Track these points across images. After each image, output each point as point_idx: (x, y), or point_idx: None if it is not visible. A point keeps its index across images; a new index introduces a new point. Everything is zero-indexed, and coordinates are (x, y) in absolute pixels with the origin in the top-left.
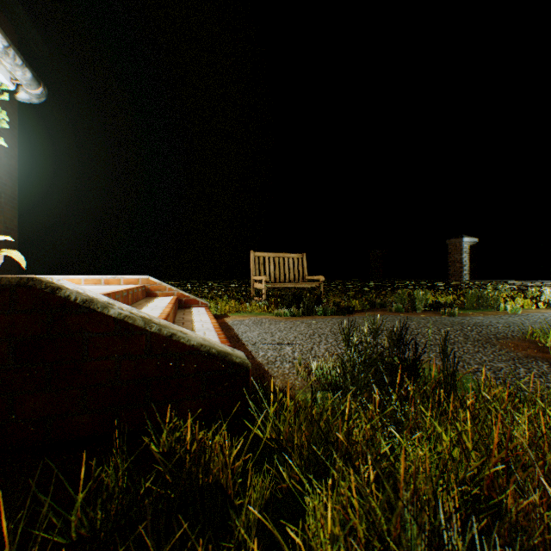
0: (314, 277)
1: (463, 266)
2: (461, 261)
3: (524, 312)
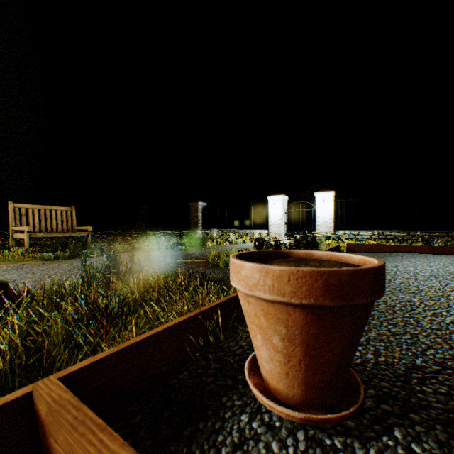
0: (84, 228)
1: (199, 220)
2: (198, 217)
3: (218, 247)
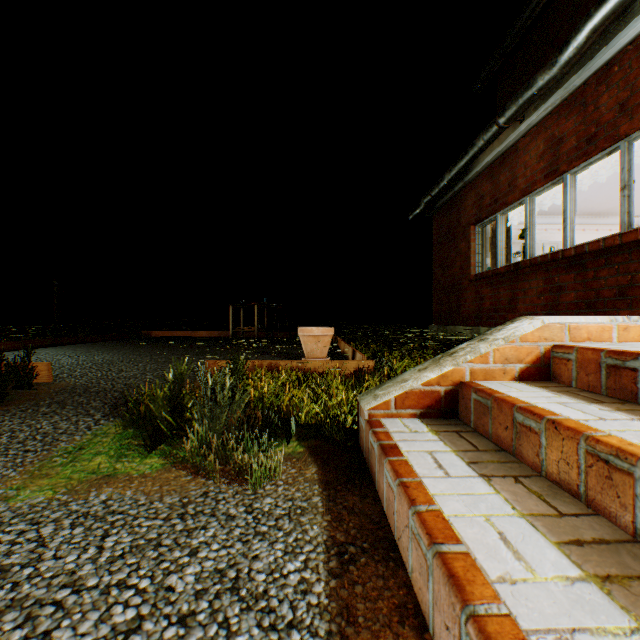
0: None
1: None
2: None
3: None
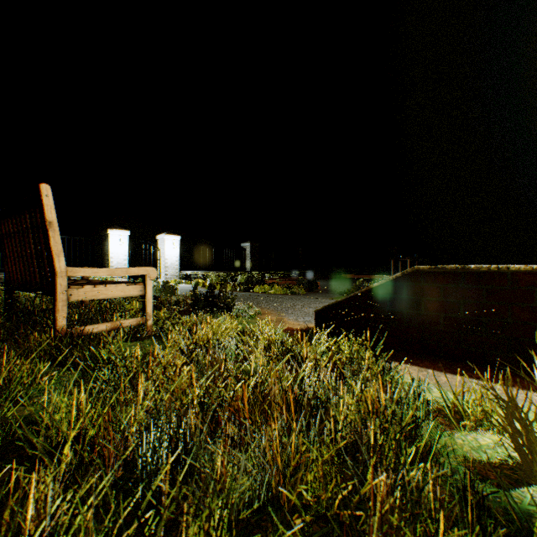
0: None
1: None
2: None
3: None
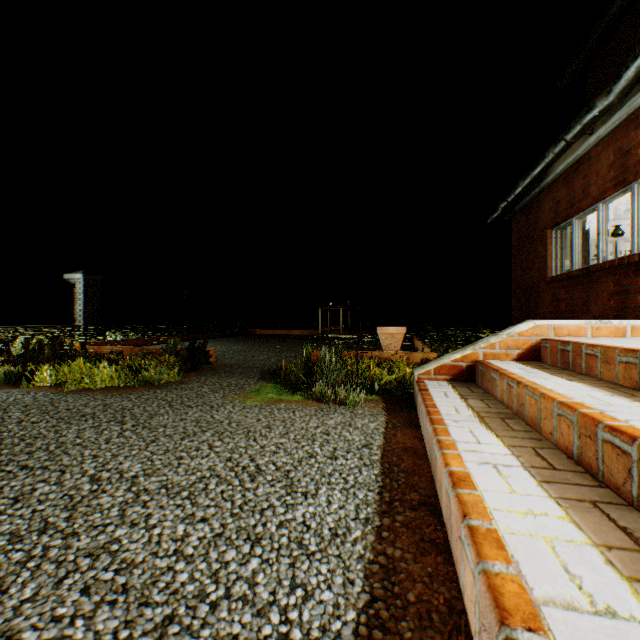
0: None
1: None
2: None
3: None
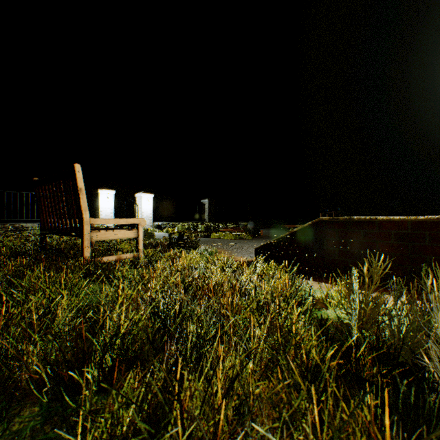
0: None
1: None
2: None
3: None
